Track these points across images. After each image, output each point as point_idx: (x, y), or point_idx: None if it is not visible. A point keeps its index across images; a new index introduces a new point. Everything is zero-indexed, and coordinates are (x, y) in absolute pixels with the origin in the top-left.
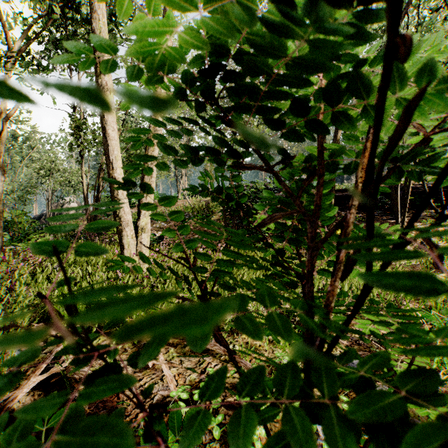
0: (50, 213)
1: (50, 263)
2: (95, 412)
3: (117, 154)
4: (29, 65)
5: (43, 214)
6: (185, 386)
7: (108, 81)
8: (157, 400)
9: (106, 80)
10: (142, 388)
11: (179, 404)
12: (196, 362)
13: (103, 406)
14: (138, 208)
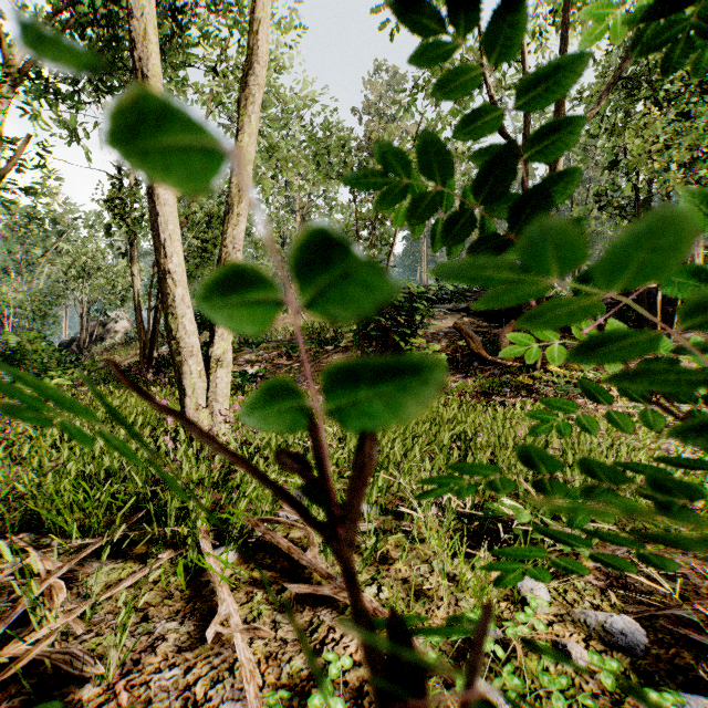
0: (86, 337)
1: None
2: None
3: (174, 230)
4: (42, 93)
5: (74, 338)
6: (279, 693)
7: None
8: None
9: None
10: (189, 693)
11: None
12: (304, 627)
13: None
14: (211, 324)
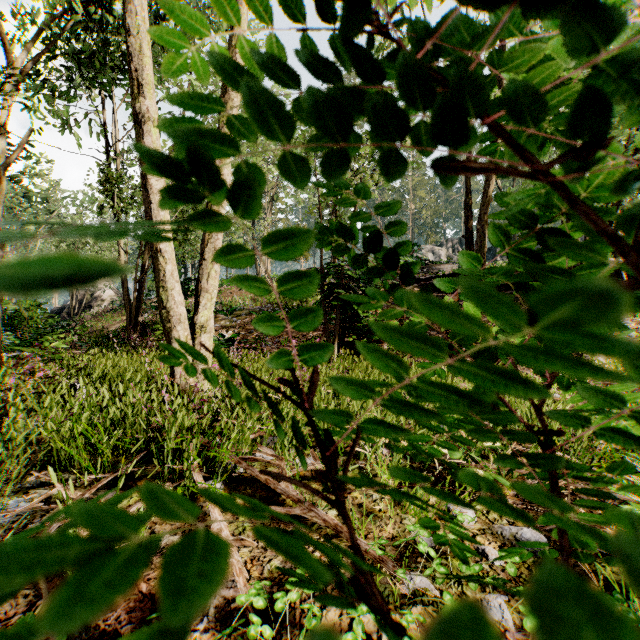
0: (75, 305)
1: (67, 378)
2: (114, 628)
3: (165, 215)
4: (41, 90)
5: (65, 306)
6: (262, 582)
7: (150, 106)
8: (216, 606)
9: (148, 104)
10: None
11: (251, 618)
12: None
13: (127, 617)
14: (196, 296)
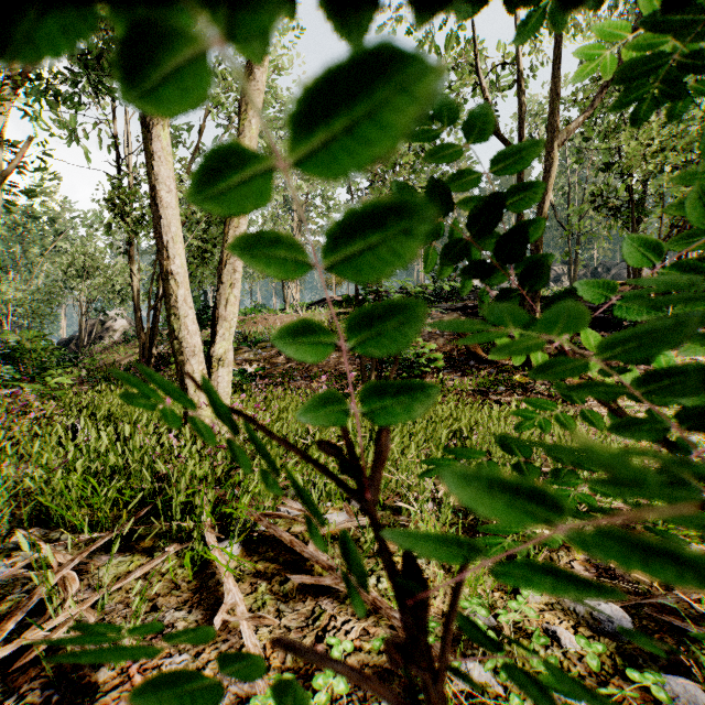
0: (85, 336)
1: (68, 418)
2: None
3: (177, 232)
4: (43, 95)
5: (73, 337)
6: (284, 676)
7: None
8: None
9: None
10: None
11: None
12: (307, 615)
13: None
14: (213, 324)
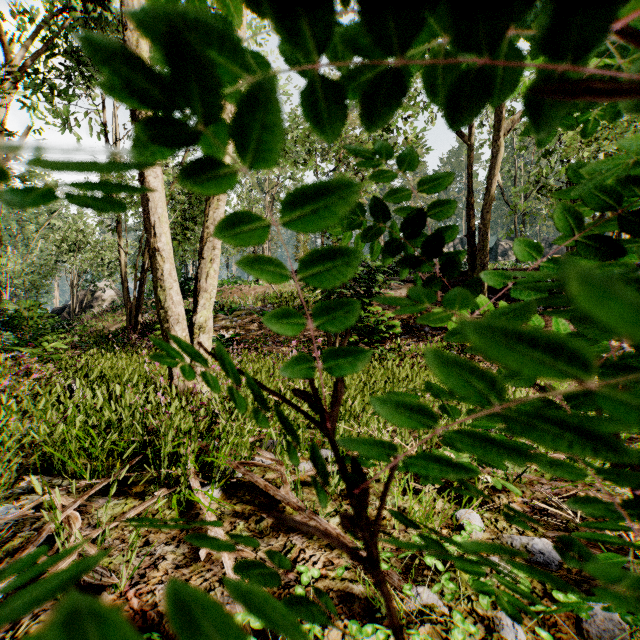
0: (76, 305)
1: (64, 379)
2: None
3: (163, 213)
4: (40, 88)
5: (65, 306)
6: None
7: None
8: None
9: None
10: None
11: None
12: (280, 549)
13: None
14: (195, 295)
